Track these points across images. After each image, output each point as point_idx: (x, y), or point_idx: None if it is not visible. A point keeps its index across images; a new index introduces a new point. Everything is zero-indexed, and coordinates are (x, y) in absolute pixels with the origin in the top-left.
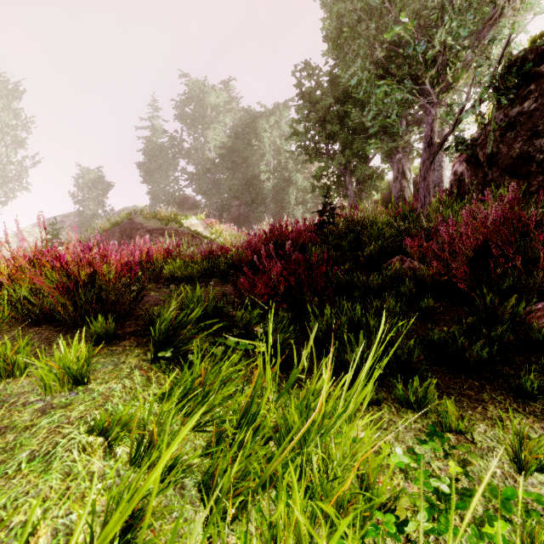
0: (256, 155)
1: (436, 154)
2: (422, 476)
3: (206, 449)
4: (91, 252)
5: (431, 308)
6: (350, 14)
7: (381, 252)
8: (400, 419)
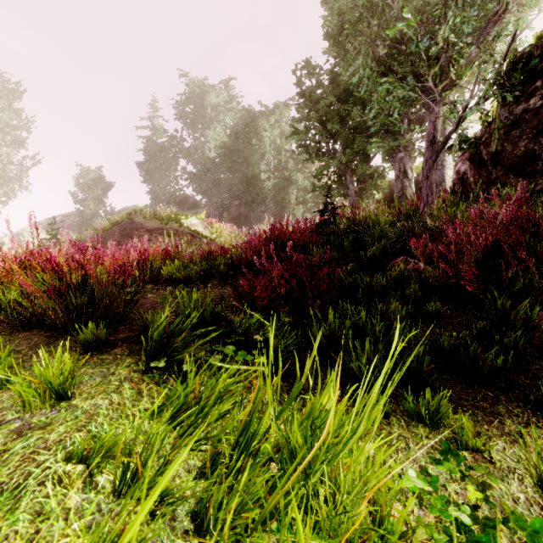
0: (256, 155)
1: (439, 152)
2: (439, 502)
3: (200, 472)
4: (86, 252)
5: (438, 311)
6: (351, 11)
7: (384, 253)
8: (411, 434)
